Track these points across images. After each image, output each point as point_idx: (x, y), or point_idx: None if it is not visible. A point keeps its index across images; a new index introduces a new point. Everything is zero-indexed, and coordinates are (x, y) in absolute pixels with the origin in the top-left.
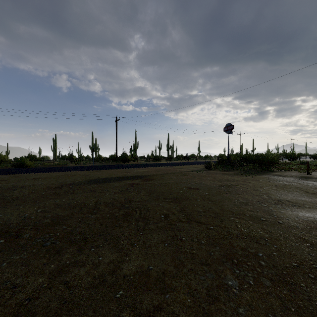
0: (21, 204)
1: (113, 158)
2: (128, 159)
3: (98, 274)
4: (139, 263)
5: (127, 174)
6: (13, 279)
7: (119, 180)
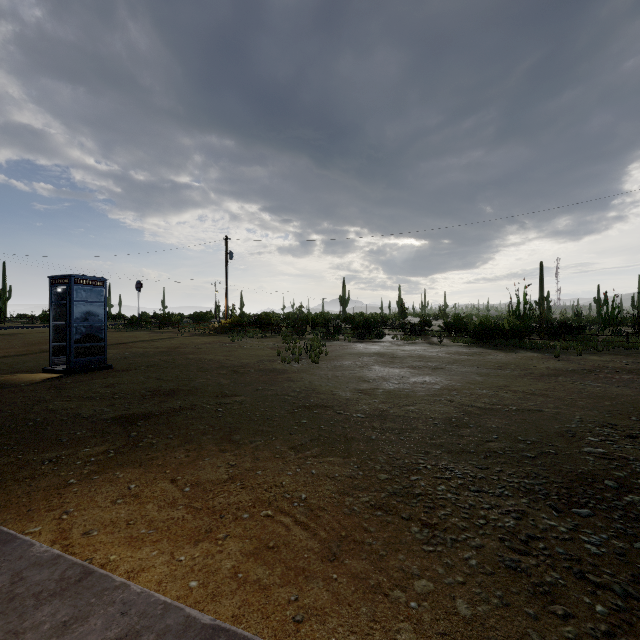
0: None
1: None
2: None
3: None
4: None
5: None
6: None
7: None
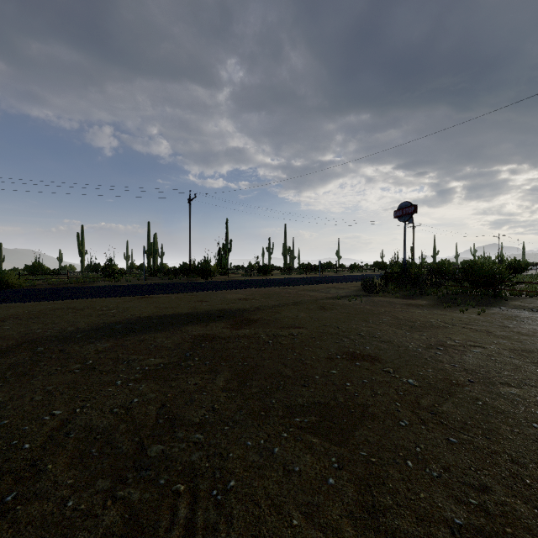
0: None
1: (184, 269)
2: (210, 272)
3: None
4: None
5: (200, 305)
6: None
7: (174, 325)
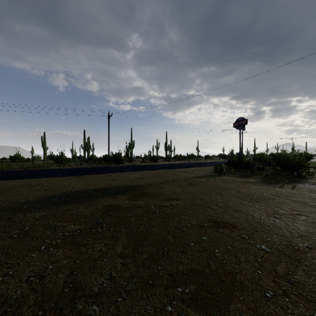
0: None
1: (105, 158)
2: (121, 160)
3: None
4: None
5: (112, 182)
6: None
7: (93, 197)
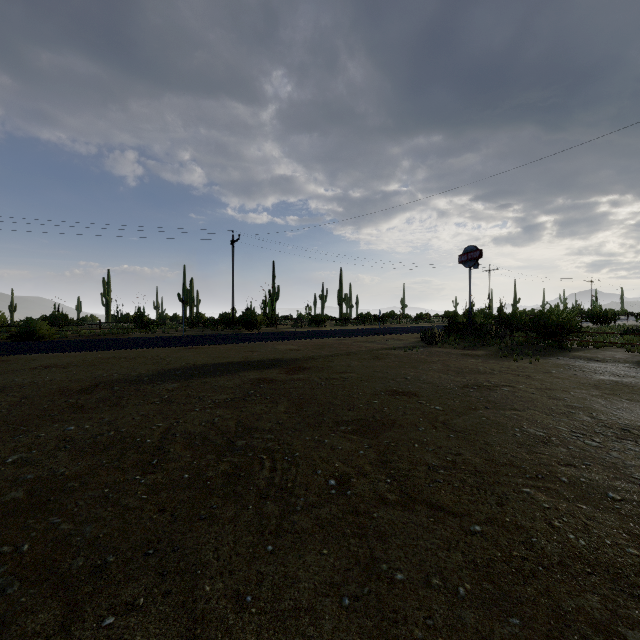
0: None
1: (226, 319)
2: (256, 323)
3: None
4: None
5: (252, 355)
6: None
7: (231, 371)
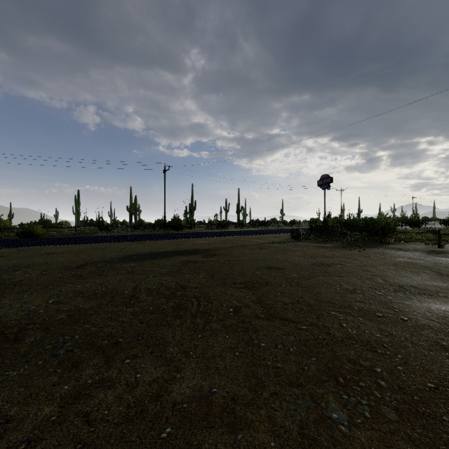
0: (25, 291)
1: (160, 224)
2: (181, 226)
3: (135, 401)
4: (197, 383)
5: (180, 247)
6: (5, 409)
7: (168, 256)
